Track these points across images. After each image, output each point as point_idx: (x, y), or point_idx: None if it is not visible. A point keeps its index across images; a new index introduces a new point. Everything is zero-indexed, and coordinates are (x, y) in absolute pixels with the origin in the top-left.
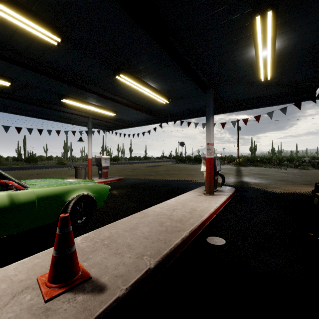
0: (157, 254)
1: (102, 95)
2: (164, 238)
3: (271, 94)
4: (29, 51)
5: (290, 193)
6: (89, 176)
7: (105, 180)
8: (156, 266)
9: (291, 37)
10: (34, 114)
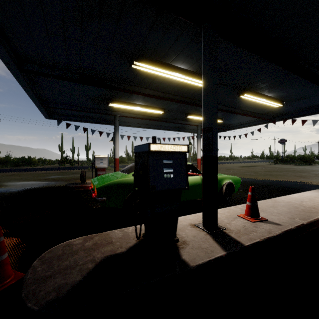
0: (304, 219)
1: (220, 109)
2: (304, 214)
3: None
4: (186, 93)
5: None
6: None
7: None
8: (307, 224)
9: None
10: (160, 127)
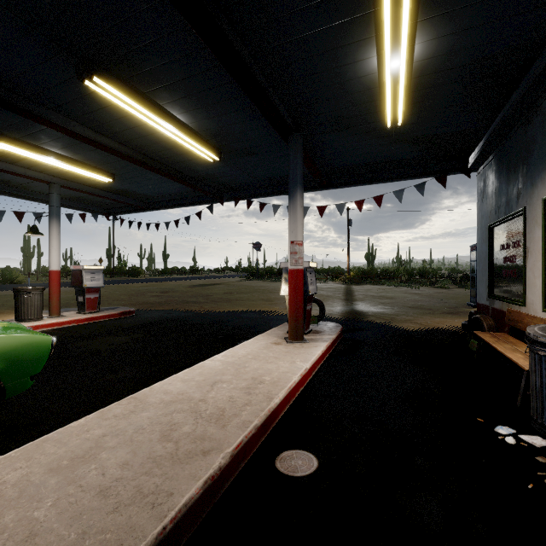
0: None
1: (67, 131)
2: (158, 484)
3: (402, 159)
4: None
5: (430, 330)
6: (52, 308)
7: (92, 316)
8: None
9: (443, 35)
10: None
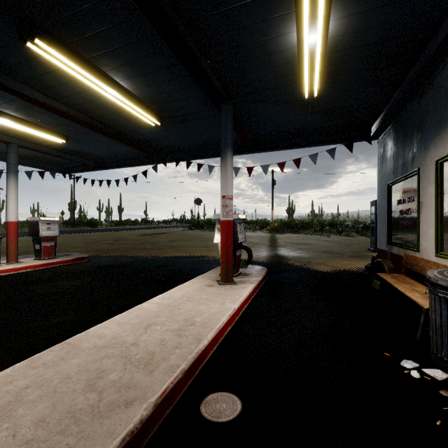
0: None
1: (17, 93)
2: (71, 445)
3: (317, 128)
4: None
5: (340, 272)
6: (10, 255)
7: (47, 262)
8: None
9: (354, 13)
10: None
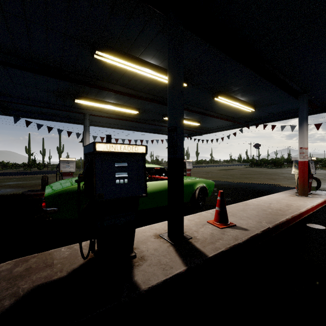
0: (271, 223)
1: (196, 112)
2: (271, 217)
3: None
4: (160, 92)
5: None
6: None
7: None
8: (272, 228)
9: None
10: (138, 129)
